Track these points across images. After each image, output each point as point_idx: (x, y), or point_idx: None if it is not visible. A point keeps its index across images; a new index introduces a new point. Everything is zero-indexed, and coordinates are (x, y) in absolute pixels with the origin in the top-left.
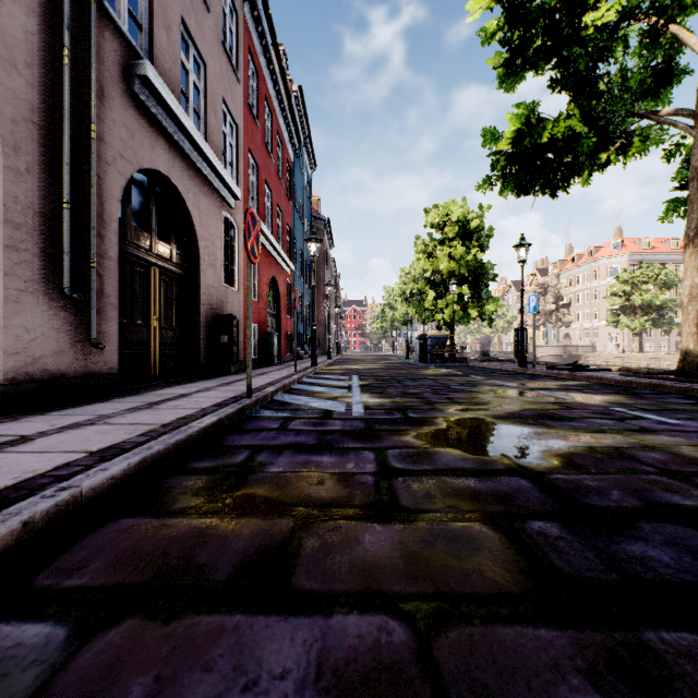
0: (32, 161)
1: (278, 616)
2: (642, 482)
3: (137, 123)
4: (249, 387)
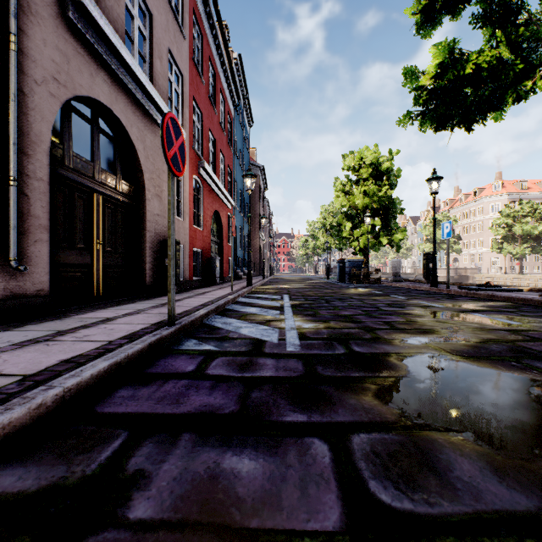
0: None
1: None
2: None
3: (74, 50)
4: (170, 314)
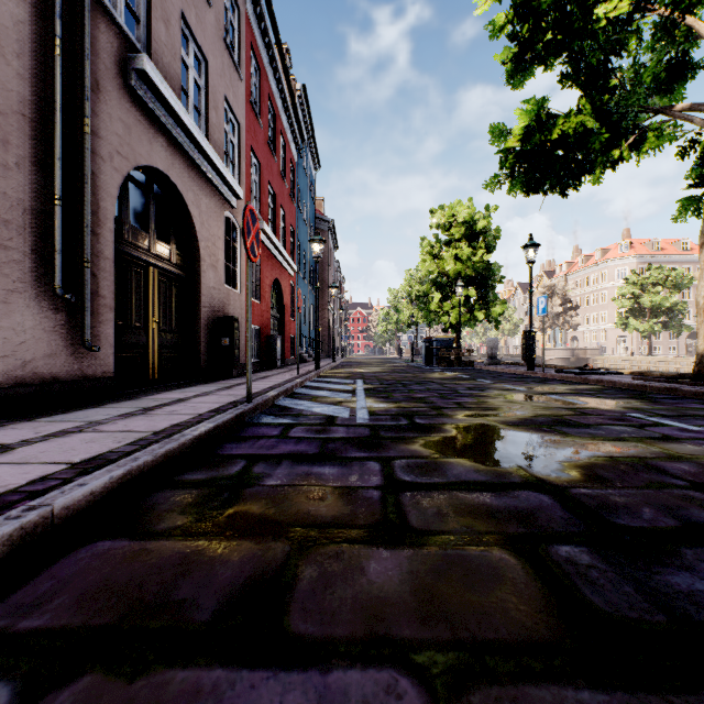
0: (21, 156)
1: (266, 671)
2: (675, 498)
3: (135, 119)
4: (248, 392)
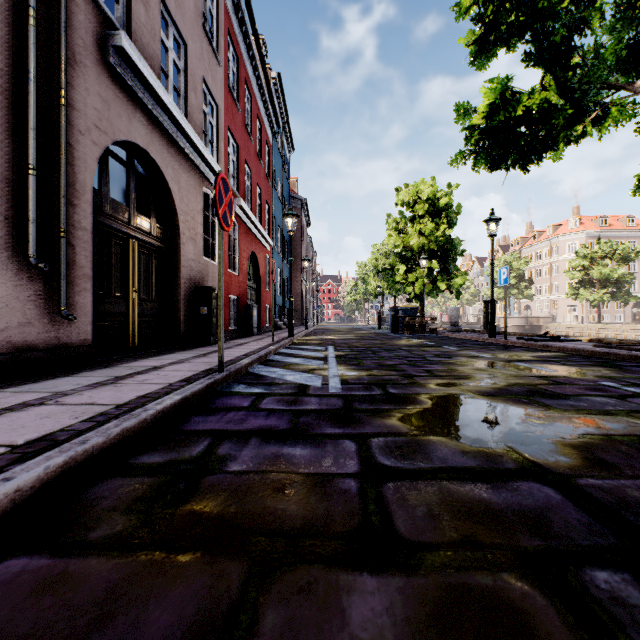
0: None
1: None
2: None
3: (114, 95)
4: (220, 360)
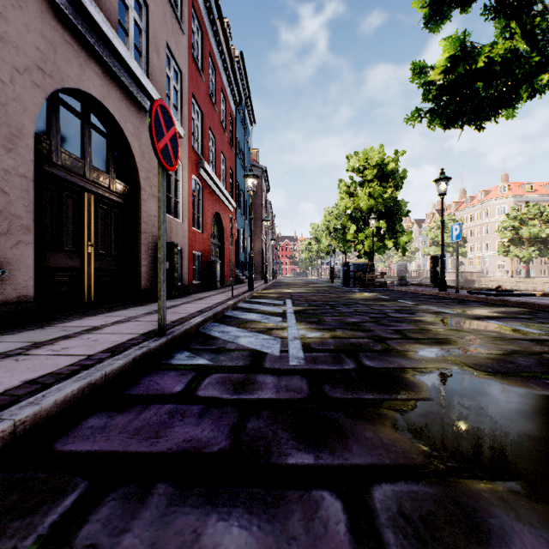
0: None
1: None
2: None
3: (62, 38)
4: (160, 323)
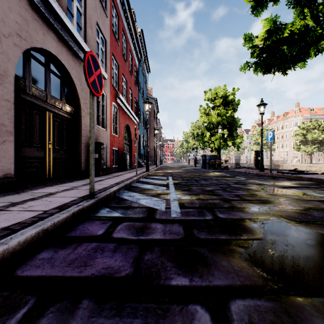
0: None
1: None
2: None
3: (32, 17)
4: (91, 190)
